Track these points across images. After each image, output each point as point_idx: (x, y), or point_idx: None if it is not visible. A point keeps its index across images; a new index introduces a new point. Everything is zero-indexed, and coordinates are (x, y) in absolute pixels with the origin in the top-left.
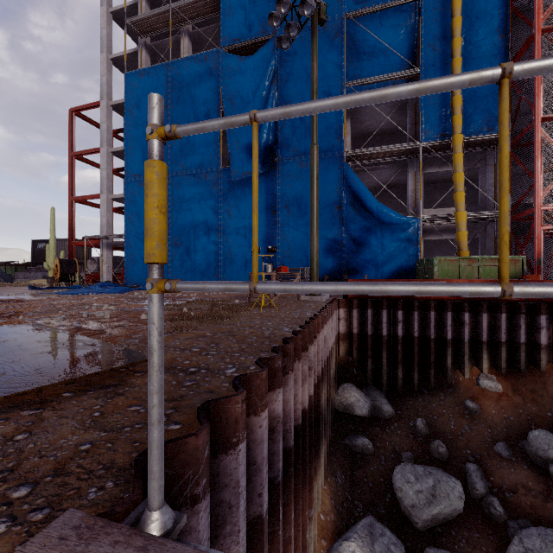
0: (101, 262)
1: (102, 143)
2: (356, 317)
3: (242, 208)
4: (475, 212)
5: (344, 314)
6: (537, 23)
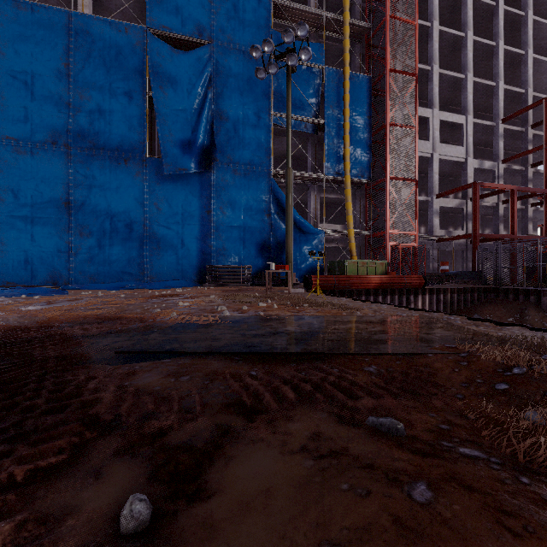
0: None
1: None
2: None
3: (174, 203)
4: None
5: None
6: (387, 118)
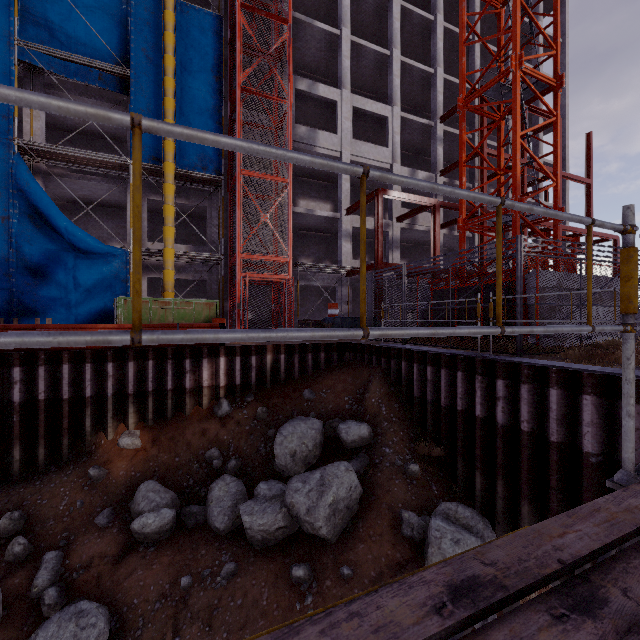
0: None
1: None
2: None
3: None
4: (203, 252)
5: None
6: (238, 79)
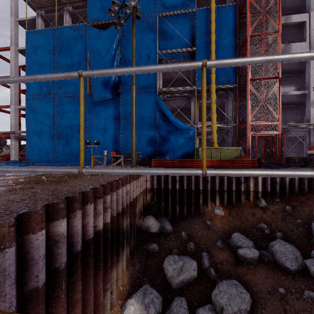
0: (11, 148)
1: (11, 73)
2: (155, 179)
3: (100, 118)
4: (223, 124)
5: (149, 178)
6: (248, 32)
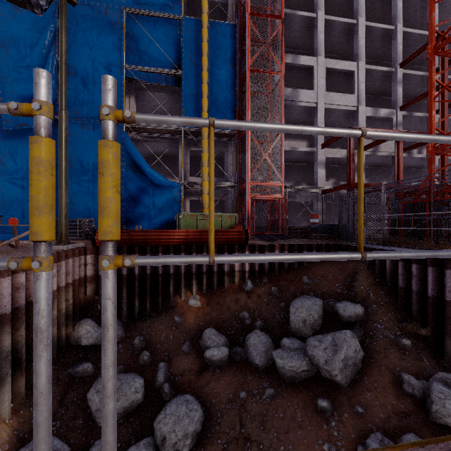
0: None
1: None
2: None
3: (18, 159)
4: (222, 182)
5: (91, 260)
6: (247, 64)
